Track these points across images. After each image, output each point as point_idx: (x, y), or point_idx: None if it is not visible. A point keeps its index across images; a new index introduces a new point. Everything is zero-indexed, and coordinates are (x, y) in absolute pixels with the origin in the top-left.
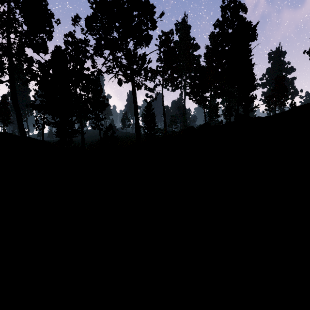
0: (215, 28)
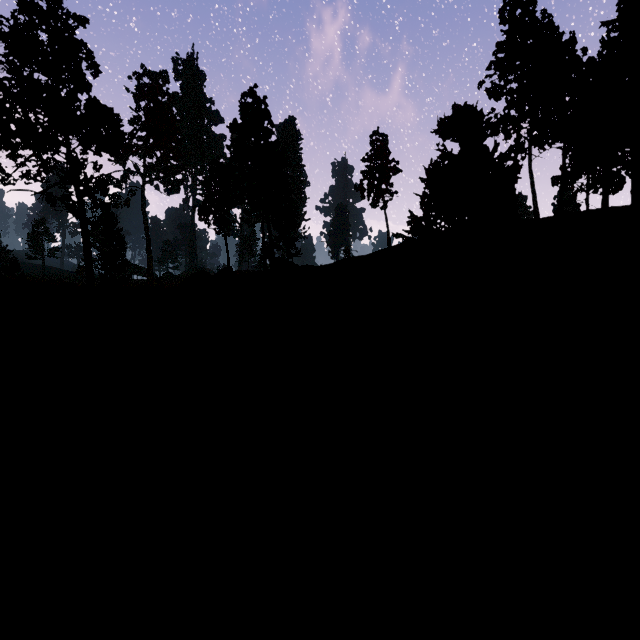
0: (232, 131)
